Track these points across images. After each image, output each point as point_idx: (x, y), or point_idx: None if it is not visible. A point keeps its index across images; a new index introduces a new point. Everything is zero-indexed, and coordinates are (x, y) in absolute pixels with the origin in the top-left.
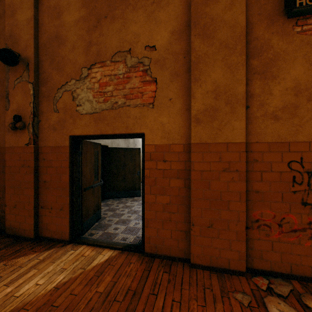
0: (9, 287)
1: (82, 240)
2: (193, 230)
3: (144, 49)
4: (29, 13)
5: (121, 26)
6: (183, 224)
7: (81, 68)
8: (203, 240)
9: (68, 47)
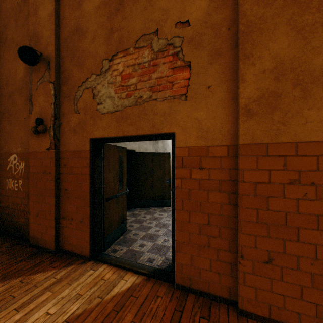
0: (18, 314)
1: (103, 257)
2: (242, 264)
3: (174, 27)
4: (50, 7)
5: (146, 3)
6: (226, 253)
7: (101, 60)
8: (256, 280)
9: (88, 38)
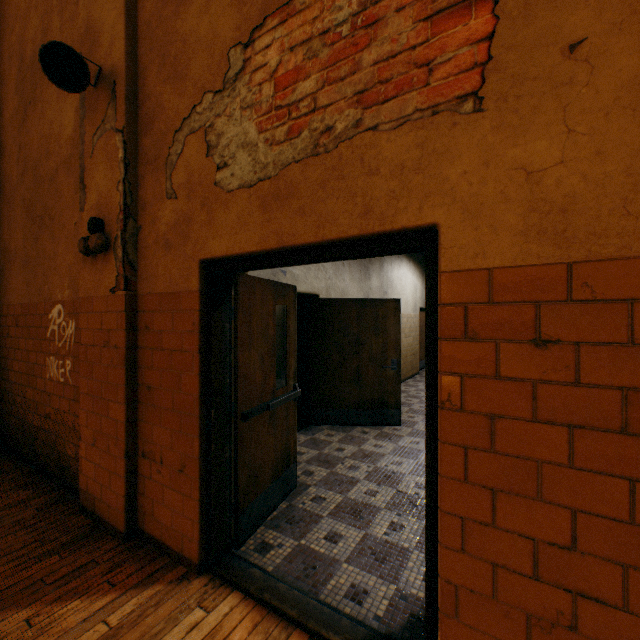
0: None
1: (233, 569)
2: None
3: None
4: None
5: None
6: None
7: (226, 50)
8: None
9: (196, 3)
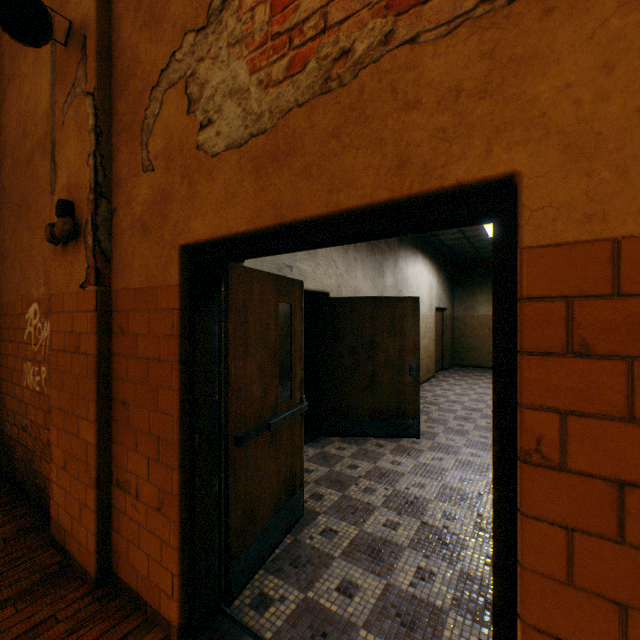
0: None
1: (221, 638)
2: None
3: None
4: None
5: None
6: None
7: None
8: None
9: None
